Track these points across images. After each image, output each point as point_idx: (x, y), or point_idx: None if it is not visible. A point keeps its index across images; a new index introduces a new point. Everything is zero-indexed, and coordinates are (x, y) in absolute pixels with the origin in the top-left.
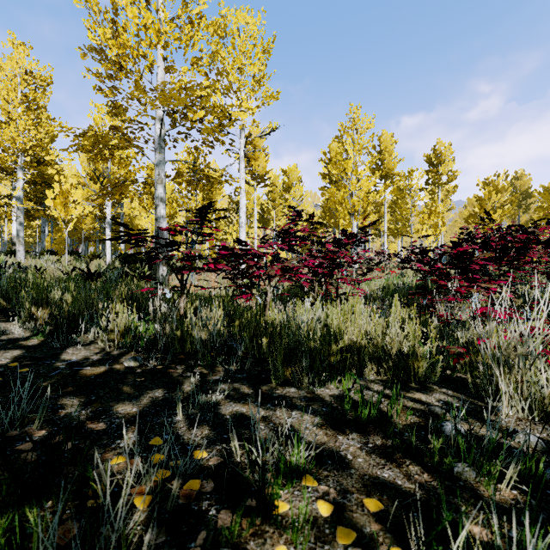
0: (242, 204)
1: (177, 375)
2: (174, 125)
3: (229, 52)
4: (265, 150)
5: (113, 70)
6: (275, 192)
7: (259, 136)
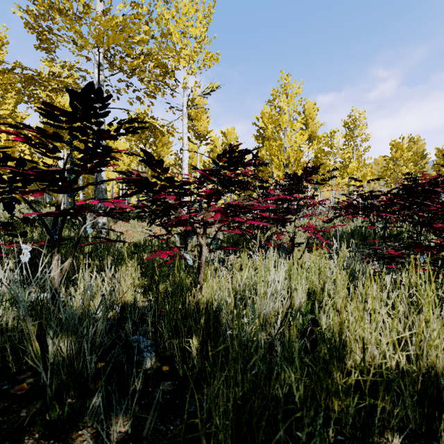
0: (185, 156)
1: None
2: (111, 68)
3: (172, 14)
4: (206, 113)
5: (45, 6)
6: (215, 151)
7: (200, 94)
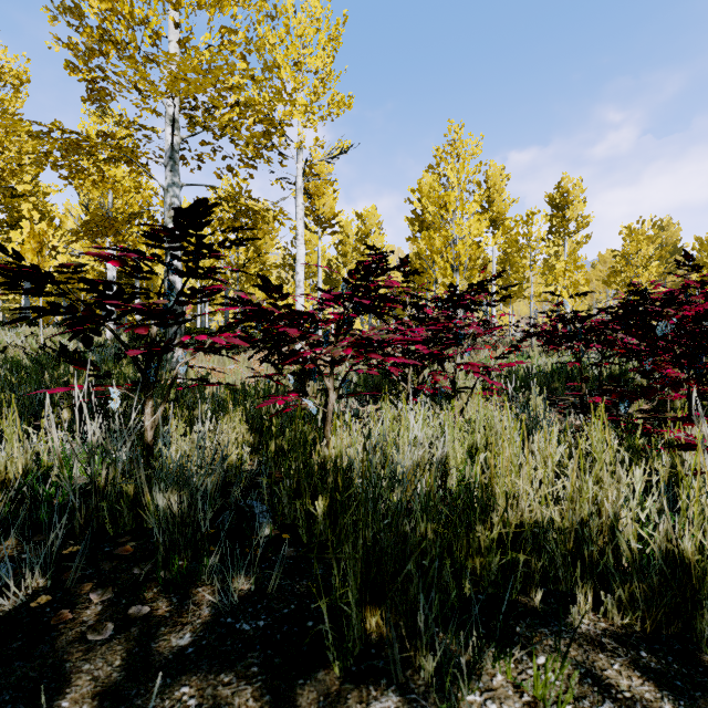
0: (300, 254)
1: (71, 639)
2: (191, 127)
3: (280, 37)
4: (332, 185)
5: (95, 37)
6: (347, 243)
7: (323, 159)
